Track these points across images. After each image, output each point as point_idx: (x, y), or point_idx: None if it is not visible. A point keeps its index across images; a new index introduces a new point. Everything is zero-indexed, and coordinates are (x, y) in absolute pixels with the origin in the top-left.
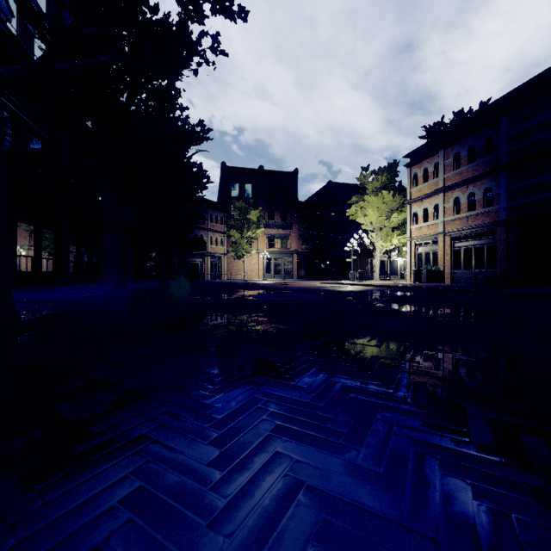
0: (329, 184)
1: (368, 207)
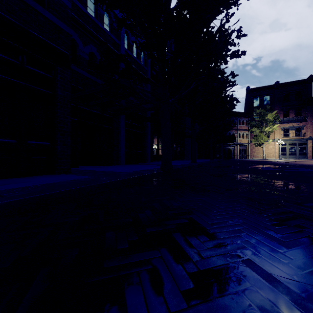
0: None
1: None
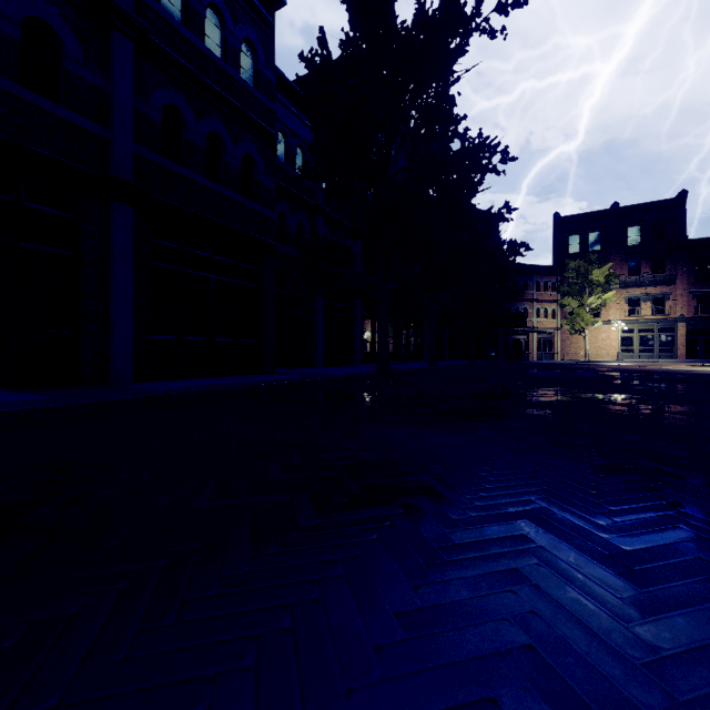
0: None
1: None
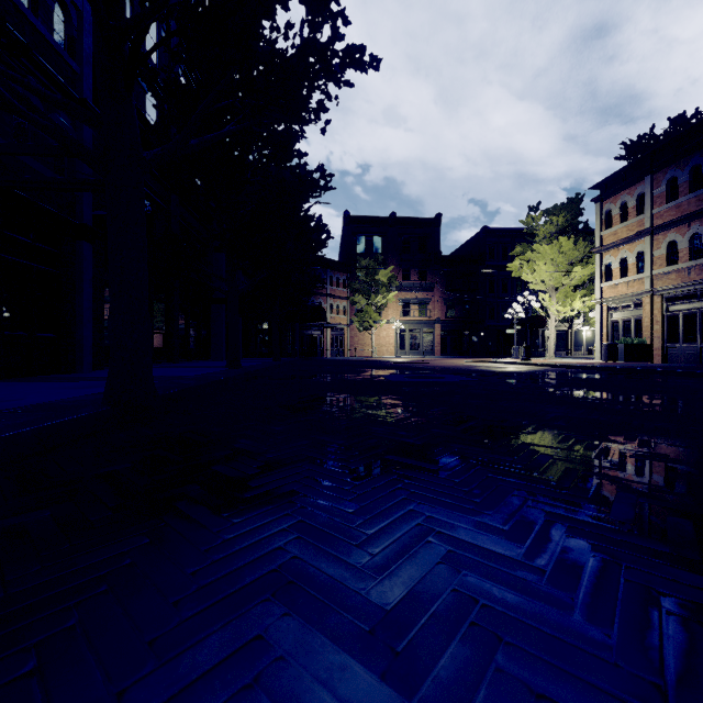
0: (483, 231)
1: (537, 259)
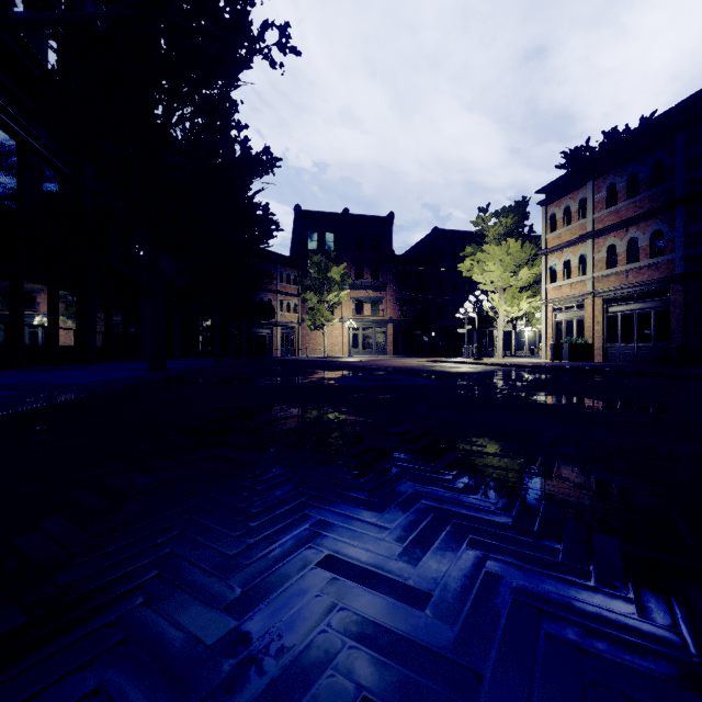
0: (434, 232)
1: (487, 260)
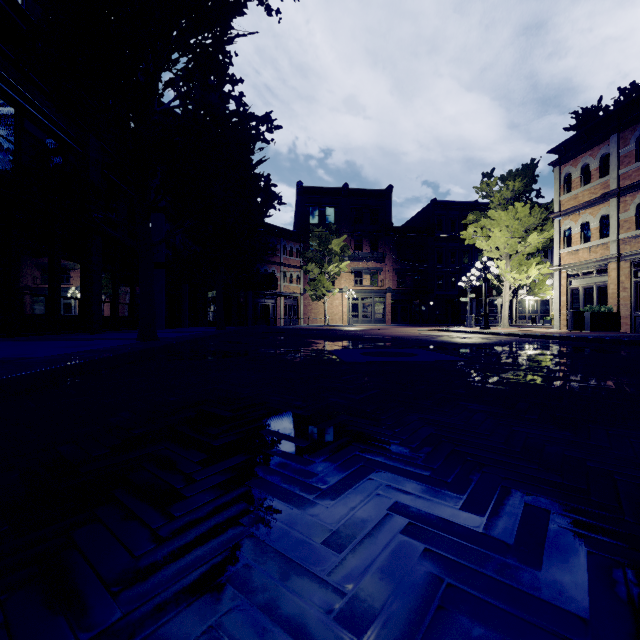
0: (432, 203)
1: (492, 226)
